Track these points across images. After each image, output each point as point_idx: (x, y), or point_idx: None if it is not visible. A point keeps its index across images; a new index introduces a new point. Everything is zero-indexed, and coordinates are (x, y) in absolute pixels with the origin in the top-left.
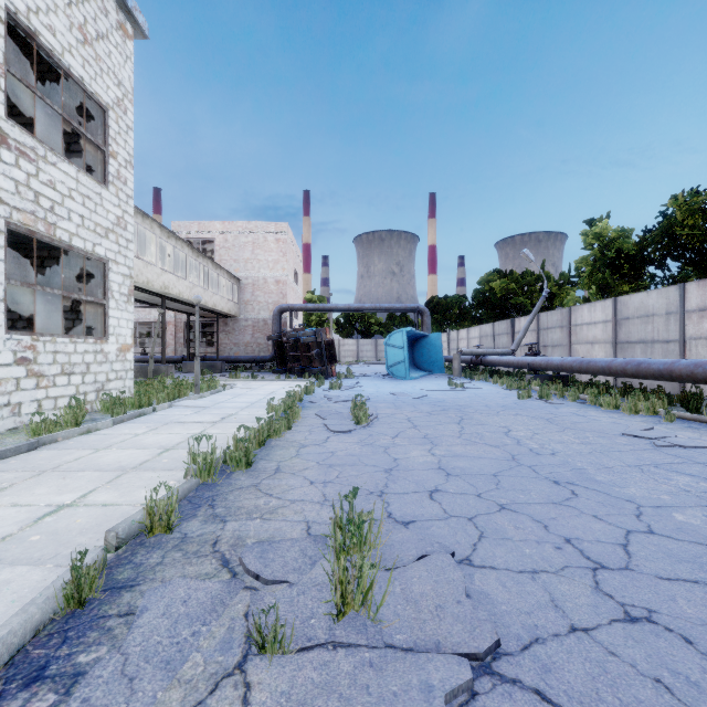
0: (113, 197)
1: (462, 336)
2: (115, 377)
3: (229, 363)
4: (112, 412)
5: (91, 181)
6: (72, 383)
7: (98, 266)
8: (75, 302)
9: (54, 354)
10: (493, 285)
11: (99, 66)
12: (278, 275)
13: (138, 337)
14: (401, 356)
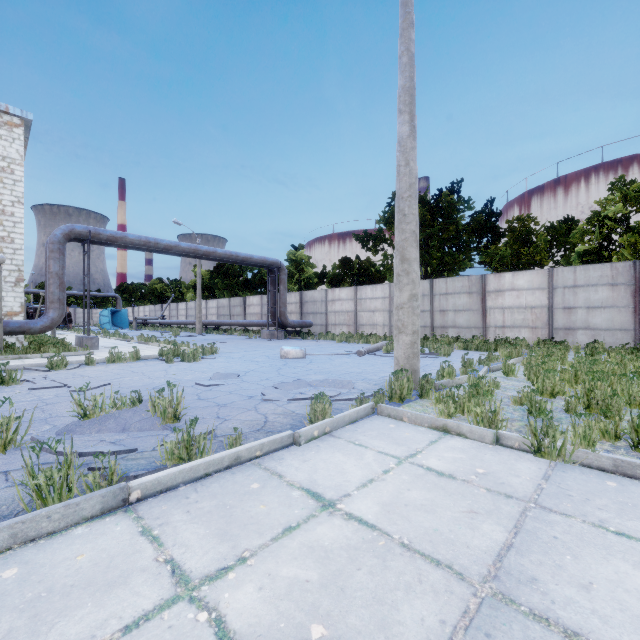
0: None
1: (141, 310)
2: None
3: None
4: None
5: None
6: None
7: None
8: None
9: None
10: (156, 286)
11: None
12: None
13: None
14: (108, 320)
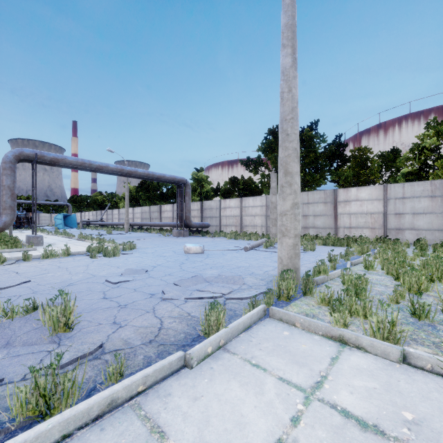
0: None
1: (86, 214)
2: None
3: None
4: None
5: None
6: None
7: None
8: None
9: None
10: (98, 197)
11: None
12: None
13: None
14: (61, 222)
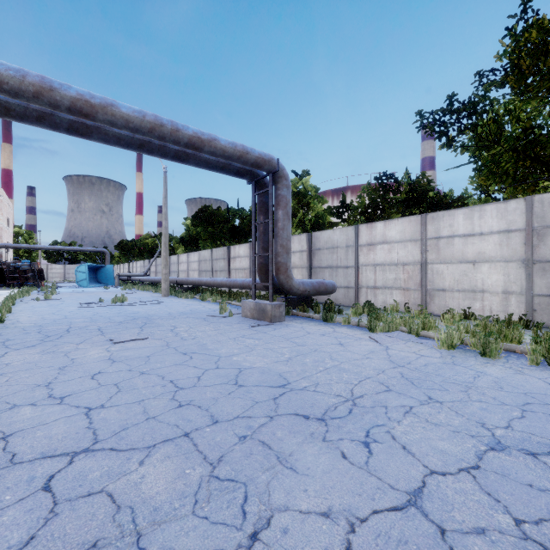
0: None
1: (134, 266)
2: None
3: None
4: None
5: None
6: None
7: None
8: None
9: None
10: (147, 241)
11: None
12: None
13: None
14: (85, 276)
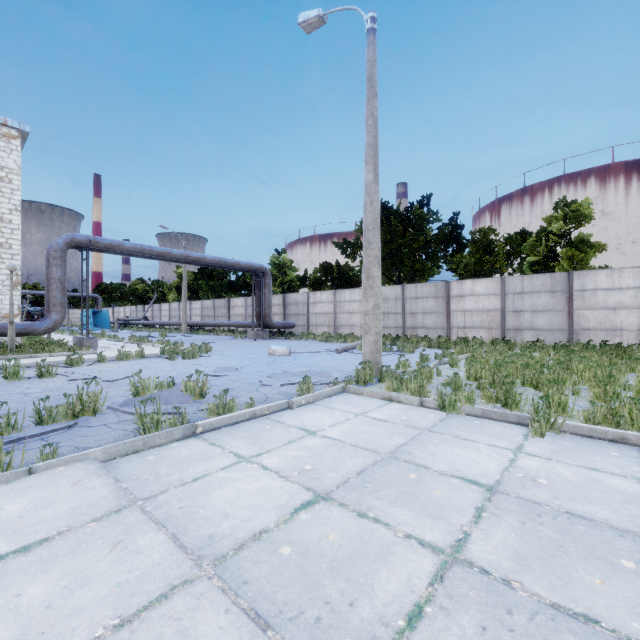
0: None
1: (122, 310)
2: None
3: None
4: None
5: None
6: None
7: None
8: None
9: None
10: (138, 287)
11: None
12: None
13: None
14: (90, 321)
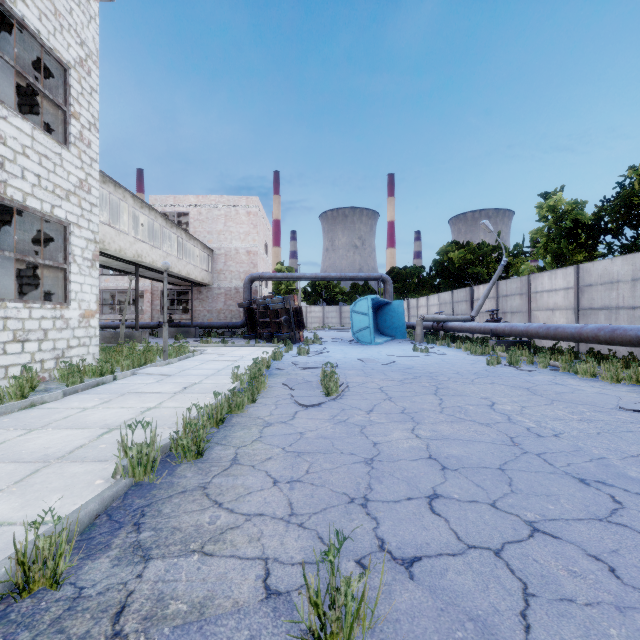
0: (75, 158)
1: (421, 303)
2: (77, 343)
3: (202, 329)
4: (67, 381)
5: (49, 140)
6: (26, 351)
7: (59, 230)
8: (38, 267)
9: (4, 319)
10: (451, 255)
11: (59, 22)
12: (249, 246)
13: (113, 304)
14: (366, 322)
